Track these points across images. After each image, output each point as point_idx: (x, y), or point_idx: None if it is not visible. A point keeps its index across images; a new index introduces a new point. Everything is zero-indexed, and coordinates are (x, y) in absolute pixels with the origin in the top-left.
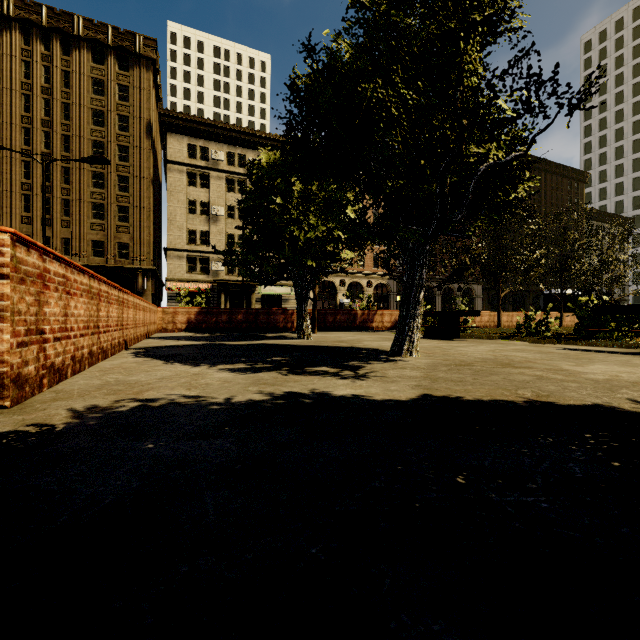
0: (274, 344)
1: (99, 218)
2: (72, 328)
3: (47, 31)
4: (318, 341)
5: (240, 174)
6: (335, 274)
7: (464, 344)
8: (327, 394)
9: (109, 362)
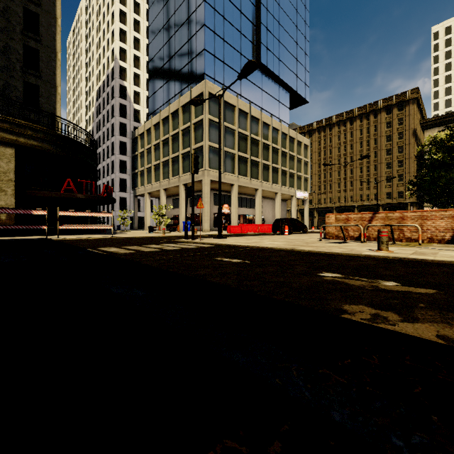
0: None
1: (388, 182)
2: None
3: (368, 113)
4: None
5: None
6: None
7: None
8: None
9: None
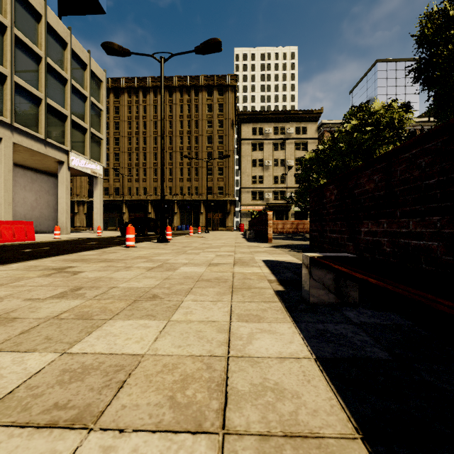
0: None
1: (210, 175)
2: None
3: (189, 87)
4: None
5: (281, 139)
6: None
7: None
8: None
9: None
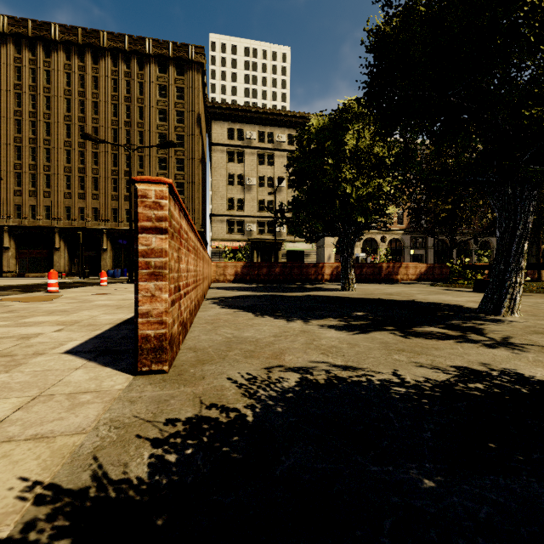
0: (328, 296)
1: None
2: (189, 283)
3: (128, 54)
4: (366, 293)
5: (269, 149)
6: None
7: (540, 300)
8: (522, 375)
9: (205, 313)
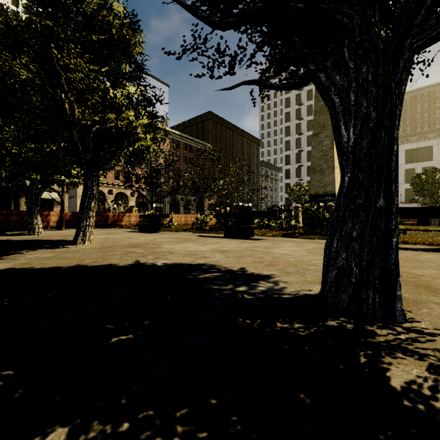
0: None
1: None
2: None
3: None
4: (44, 236)
5: None
6: (104, 185)
7: (151, 235)
8: None
9: None
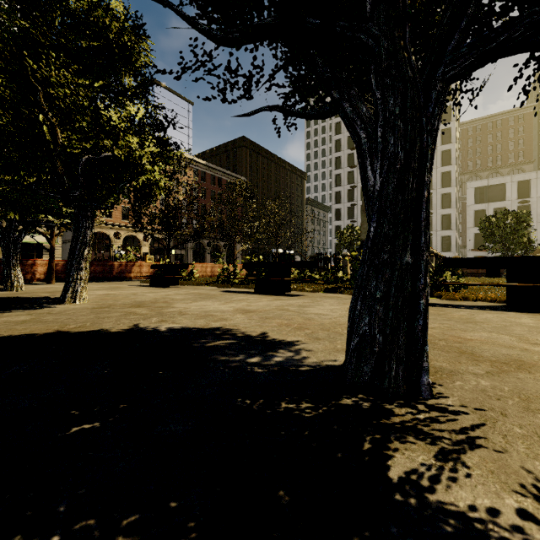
0: None
1: None
2: None
3: None
4: (25, 292)
5: None
6: (110, 227)
7: (165, 290)
8: None
9: None
